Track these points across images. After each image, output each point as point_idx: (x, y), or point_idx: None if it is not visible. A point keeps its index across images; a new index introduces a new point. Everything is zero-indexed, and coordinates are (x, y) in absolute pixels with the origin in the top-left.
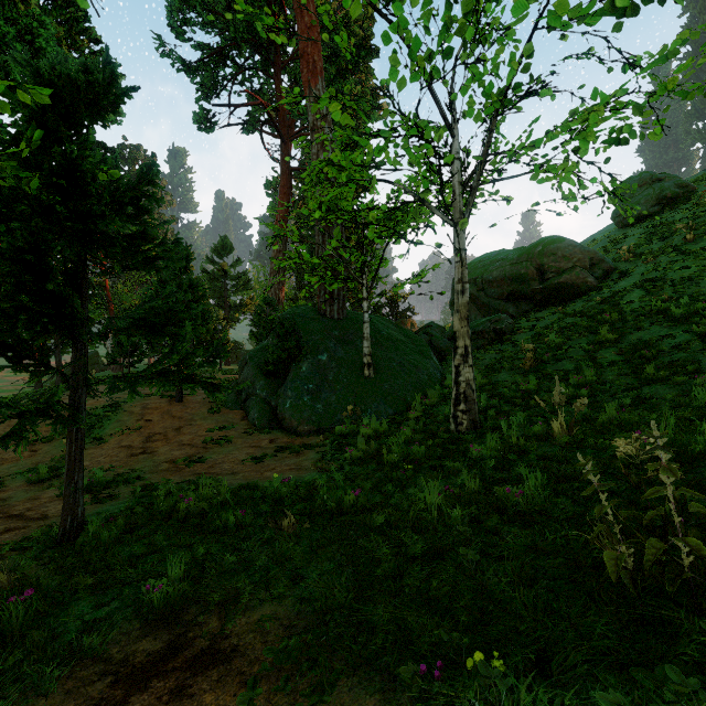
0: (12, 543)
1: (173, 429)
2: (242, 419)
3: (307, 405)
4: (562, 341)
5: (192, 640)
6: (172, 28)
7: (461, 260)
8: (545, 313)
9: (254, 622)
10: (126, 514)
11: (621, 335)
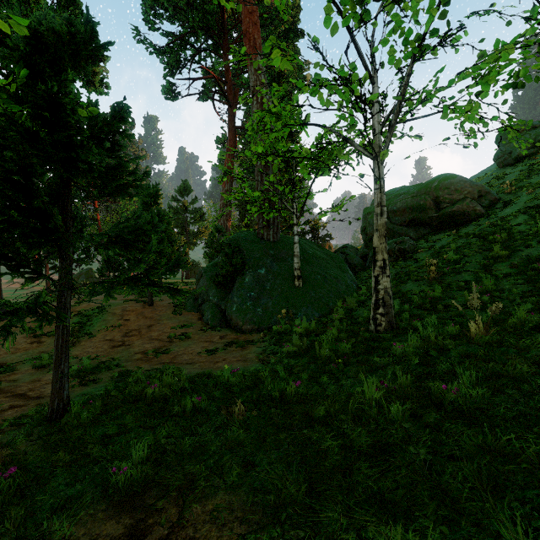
0: (11, 419)
1: (145, 327)
2: (198, 320)
3: (249, 309)
4: (459, 257)
5: (151, 527)
6: (146, 22)
7: (380, 187)
8: (441, 236)
9: (209, 512)
10: (104, 397)
11: (512, 252)
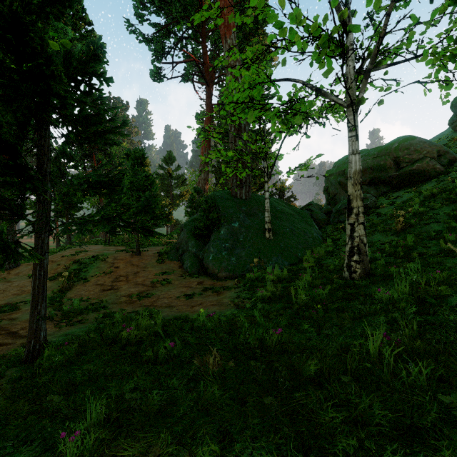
0: None
1: (132, 273)
2: (179, 267)
3: (224, 258)
4: (425, 209)
5: None
6: (137, 16)
7: (355, 134)
8: (401, 193)
9: None
10: (82, 338)
11: None
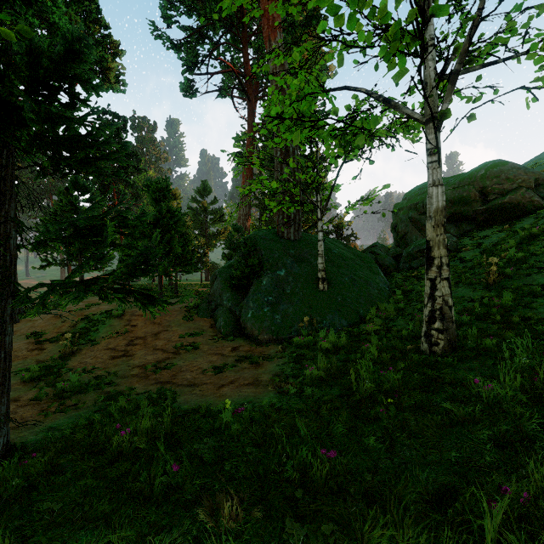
0: None
1: (152, 334)
2: (210, 327)
3: (266, 315)
4: (524, 255)
5: None
6: (164, 18)
7: (437, 159)
8: (489, 232)
9: None
10: (63, 440)
11: None
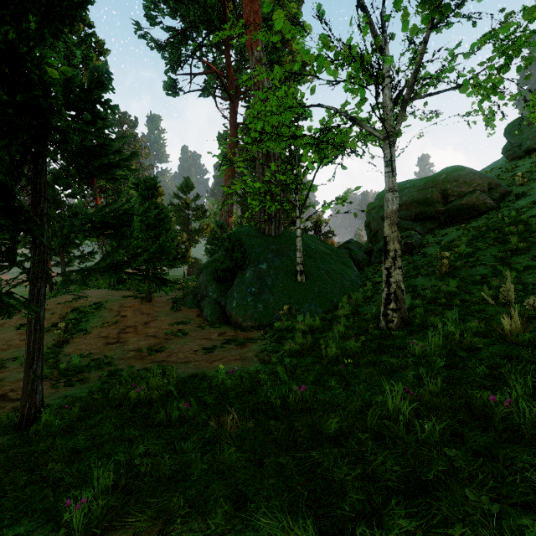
0: None
1: (142, 323)
2: (197, 316)
3: (250, 305)
4: (472, 250)
5: None
6: (147, 17)
7: (392, 170)
8: (449, 230)
9: None
10: (84, 400)
11: (531, 244)
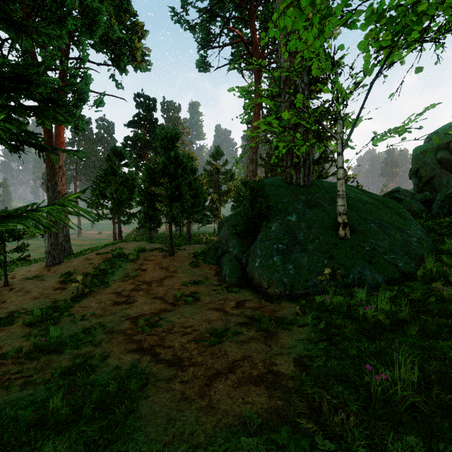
0: None
1: (158, 280)
2: (215, 274)
3: (276, 265)
4: None
5: None
6: (183, 8)
7: None
8: None
9: None
10: None
11: None
